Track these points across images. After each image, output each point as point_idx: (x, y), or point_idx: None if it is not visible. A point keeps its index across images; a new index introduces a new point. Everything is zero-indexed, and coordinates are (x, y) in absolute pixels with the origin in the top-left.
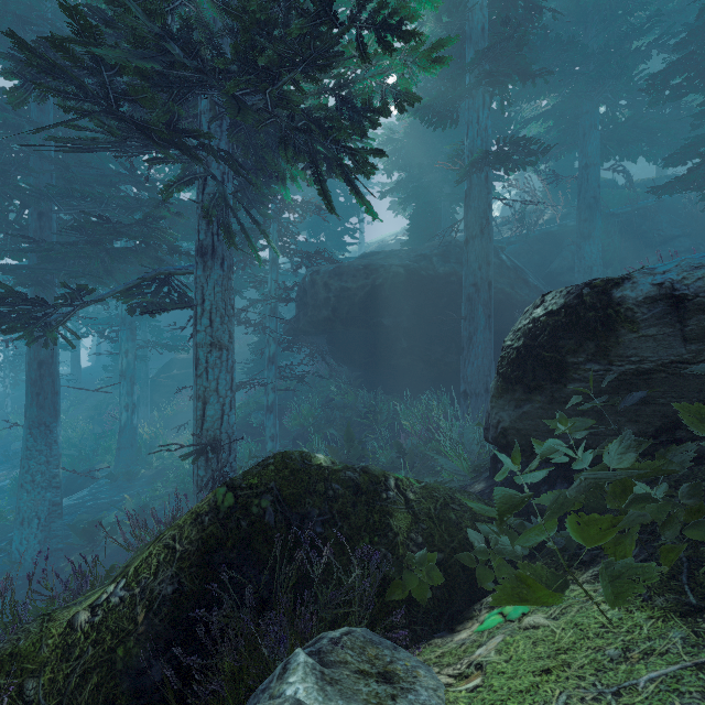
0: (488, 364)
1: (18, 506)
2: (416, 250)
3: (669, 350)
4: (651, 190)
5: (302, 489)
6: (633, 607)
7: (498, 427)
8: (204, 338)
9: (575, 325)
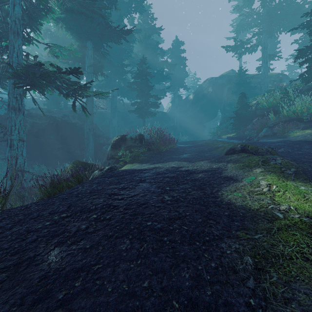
0: (93, 152)
1: None
2: (61, 112)
3: (131, 144)
4: (128, 111)
5: (84, 164)
6: (128, 164)
7: (111, 155)
8: (15, 137)
9: (122, 140)
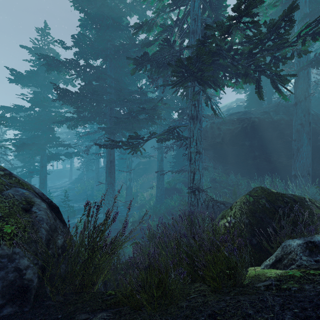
0: (309, 161)
1: (104, 211)
2: (260, 110)
3: None
4: None
5: (274, 198)
6: None
7: None
8: (193, 150)
9: None
